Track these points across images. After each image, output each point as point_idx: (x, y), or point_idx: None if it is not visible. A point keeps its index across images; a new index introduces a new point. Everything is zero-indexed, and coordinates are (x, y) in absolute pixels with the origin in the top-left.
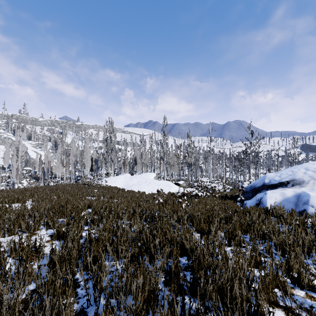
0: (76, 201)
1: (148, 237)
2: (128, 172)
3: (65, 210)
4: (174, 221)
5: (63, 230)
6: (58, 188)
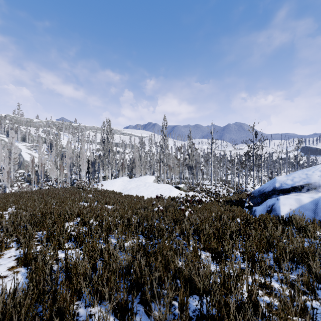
0: (63, 209)
1: (143, 269)
2: (127, 175)
3: (47, 221)
4: (176, 235)
5: (33, 253)
6: (49, 193)
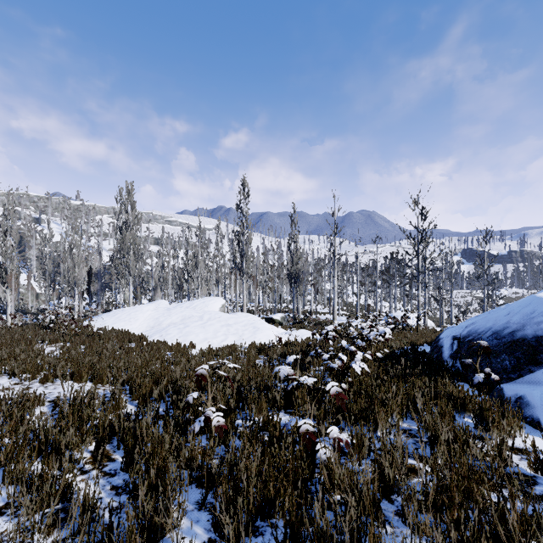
0: None
1: None
2: (174, 297)
3: None
4: None
5: None
6: None
